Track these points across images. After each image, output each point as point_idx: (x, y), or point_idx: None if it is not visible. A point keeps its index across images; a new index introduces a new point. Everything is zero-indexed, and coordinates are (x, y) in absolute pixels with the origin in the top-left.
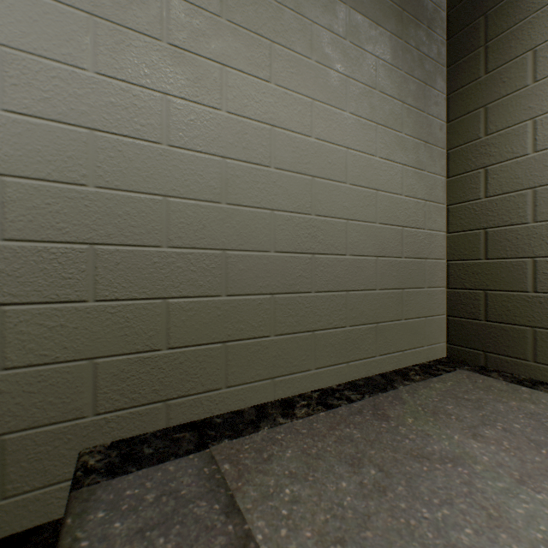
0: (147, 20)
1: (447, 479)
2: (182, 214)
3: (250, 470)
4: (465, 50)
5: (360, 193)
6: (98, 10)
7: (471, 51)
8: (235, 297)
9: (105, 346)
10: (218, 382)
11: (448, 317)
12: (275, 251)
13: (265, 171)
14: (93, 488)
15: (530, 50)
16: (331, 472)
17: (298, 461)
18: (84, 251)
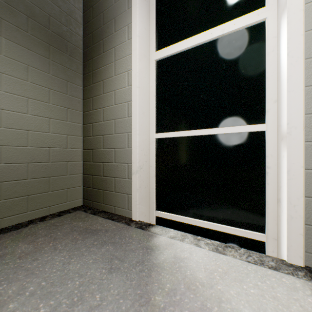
0: None
1: None
2: None
3: None
4: (88, 71)
5: (13, 132)
6: None
7: (89, 72)
8: None
9: None
10: None
11: (83, 187)
12: None
13: None
14: None
15: (102, 80)
16: None
17: None
18: None
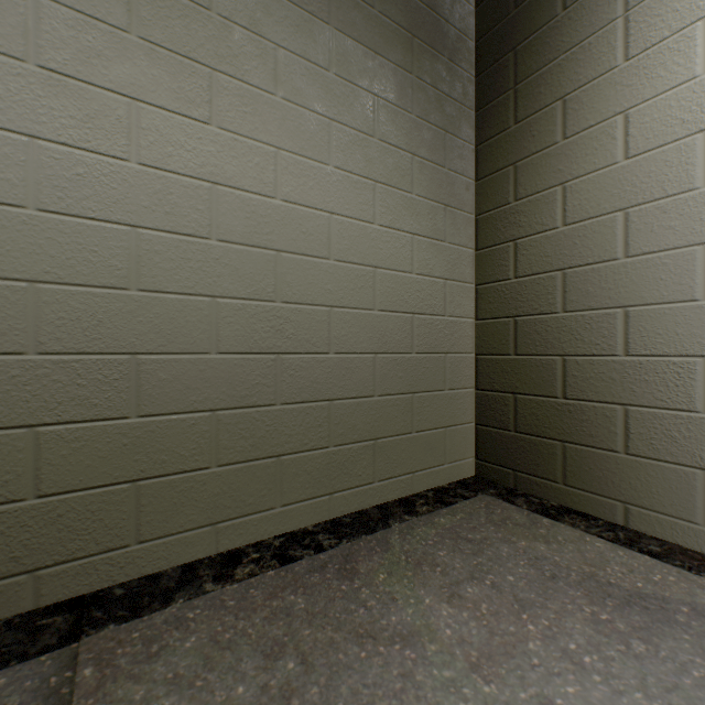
0: (1, 32)
1: (383, 671)
2: (63, 306)
3: (119, 676)
4: (494, 92)
5: (350, 271)
6: None
7: (500, 94)
8: (154, 418)
9: None
10: (125, 537)
11: (477, 425)
12: (218, 352)
13: (203, 245)
14: None
15: (560, 99)
16: (234, 670)
17: (196, 656)
18: None
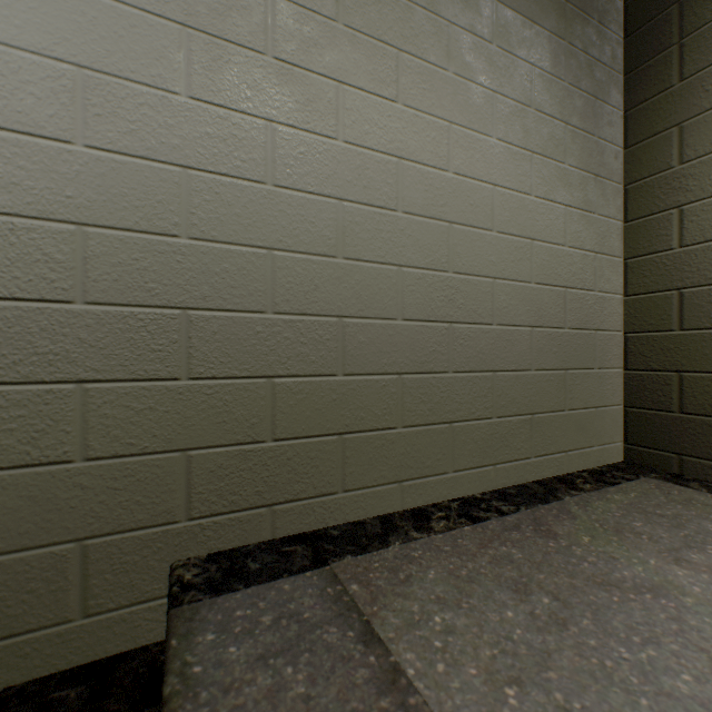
0: (249, 30)
1: (647, 613)
2: (290, 272)
3: (385, 593)
4: (650, 51)
5: (510, 243)
6: (191, 20)
7: (659, 52)
8: (354, 377)
9: (200, 435)
10: (333, 484)
11: (626, 408)
12: (403, 319)
13: (391, 216)
14: (196, 606)
15: None
16: (491, 598)
17: (445, 585)
18: (176, 317)
